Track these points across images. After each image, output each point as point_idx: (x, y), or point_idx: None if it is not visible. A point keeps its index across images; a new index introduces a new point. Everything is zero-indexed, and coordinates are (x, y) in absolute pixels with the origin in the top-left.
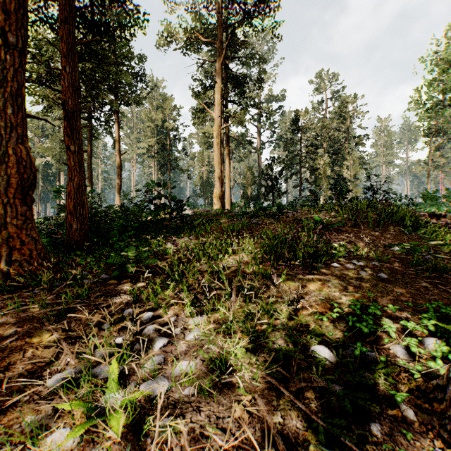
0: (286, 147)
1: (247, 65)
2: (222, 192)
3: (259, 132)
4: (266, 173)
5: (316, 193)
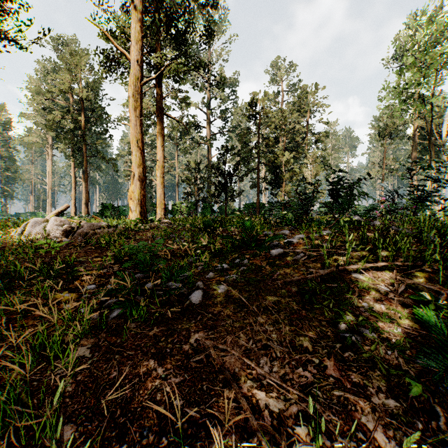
0: (242, 136)
1: (190, 4)
2: (144, 191)
3: (209, 121)
4: (216, 167)
5: (309, 198)
